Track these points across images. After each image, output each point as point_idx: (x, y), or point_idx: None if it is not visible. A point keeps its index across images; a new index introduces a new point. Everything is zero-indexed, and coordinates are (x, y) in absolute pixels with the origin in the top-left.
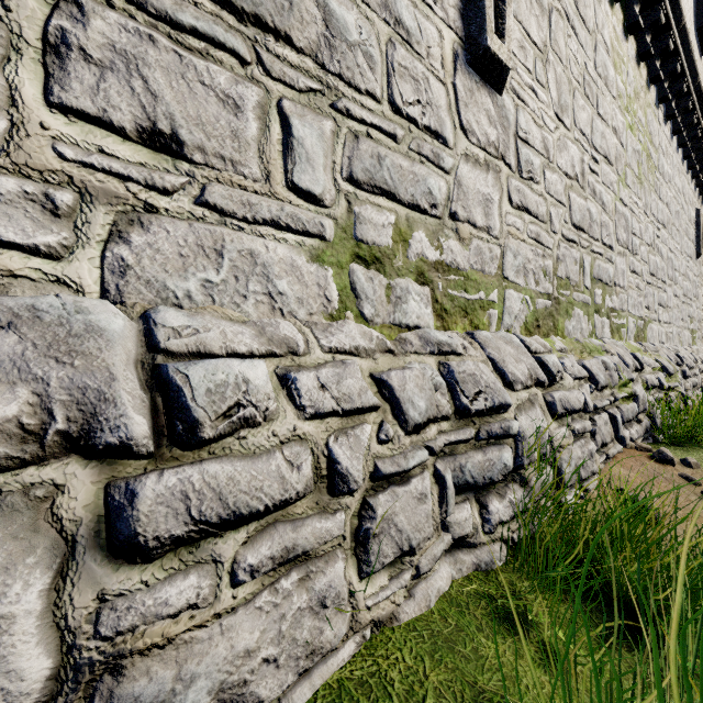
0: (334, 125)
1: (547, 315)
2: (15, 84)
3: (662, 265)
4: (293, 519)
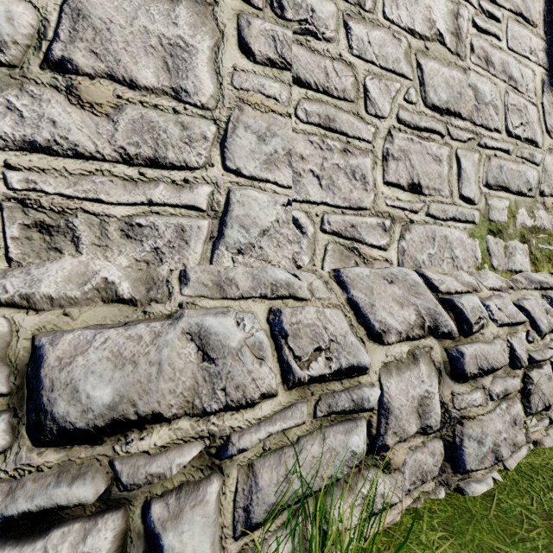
0: (479, 155)
1: None
2: (375, 178)
3: None
4: (499, 376)
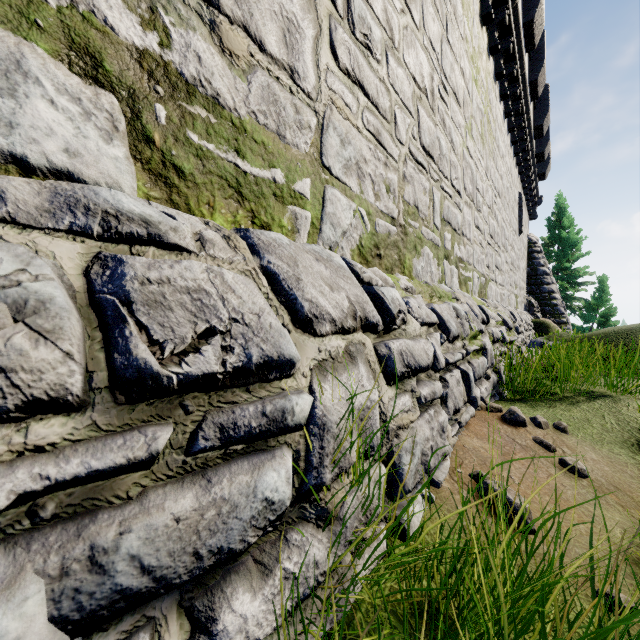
0: None
1: (391, 245)
2: None
3: (498, 231)
4: None
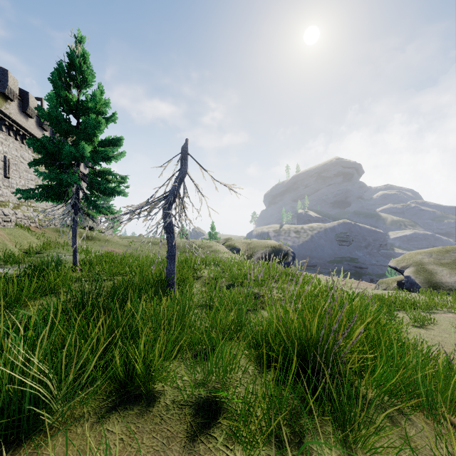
0: None
1: (17, 206)
2: None
3: None
4: None
